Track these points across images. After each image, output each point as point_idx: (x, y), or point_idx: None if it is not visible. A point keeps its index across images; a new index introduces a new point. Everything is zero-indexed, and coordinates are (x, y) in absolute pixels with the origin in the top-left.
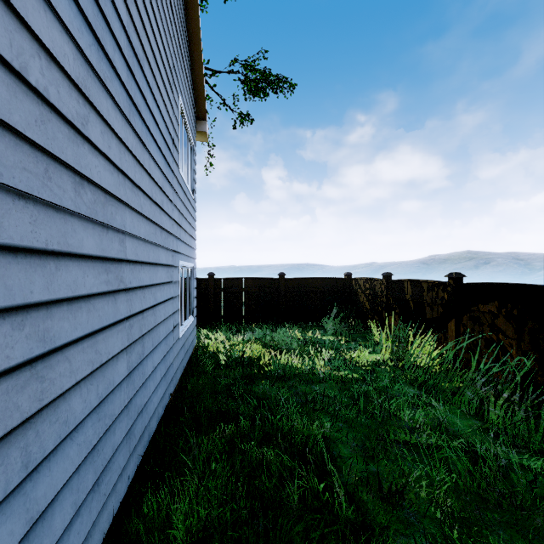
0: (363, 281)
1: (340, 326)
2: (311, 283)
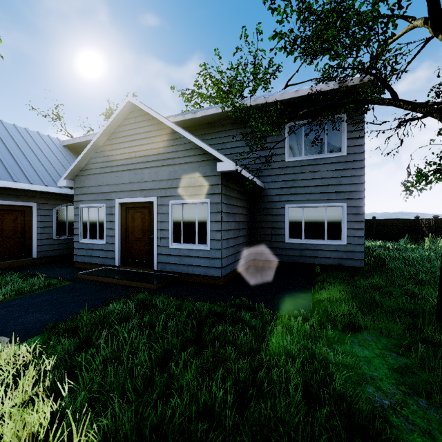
0: (424, 220)
1: (408, 241)
2: (392, 221)
